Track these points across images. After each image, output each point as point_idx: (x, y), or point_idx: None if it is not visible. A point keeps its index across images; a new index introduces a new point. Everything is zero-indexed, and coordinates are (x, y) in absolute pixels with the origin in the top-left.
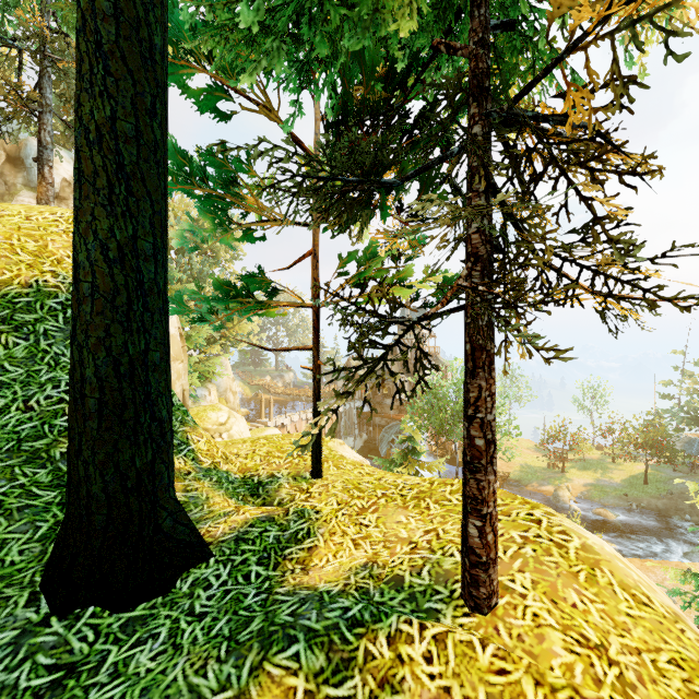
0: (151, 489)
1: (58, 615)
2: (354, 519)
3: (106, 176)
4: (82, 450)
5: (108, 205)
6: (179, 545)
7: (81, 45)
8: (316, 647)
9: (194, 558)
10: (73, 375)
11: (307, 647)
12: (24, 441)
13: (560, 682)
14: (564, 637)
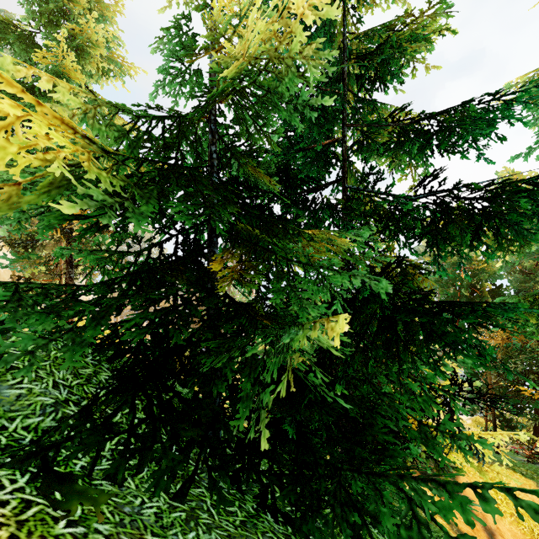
0: None
1: None
2: None
3: None
4: None
5: None
6: None
7: None
8: None
9: None
10: None
11: None
12: None
13: None
14: None
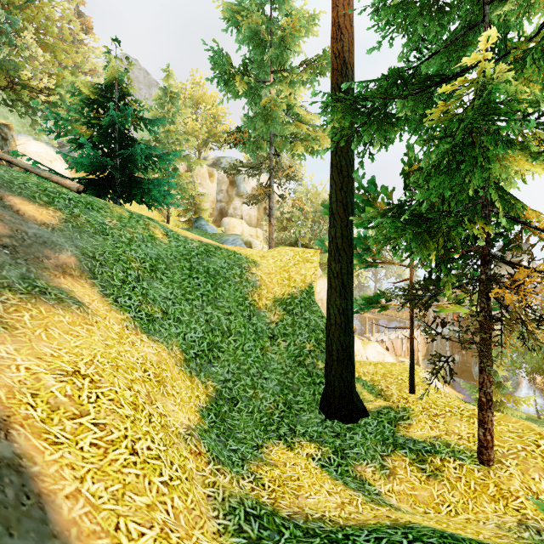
0: (351, 387)
1: (328, 419)
2: (431, 418)
3: (339, 287)
4: (332, 371)
5: (339, 296)
6: (358, 408)
7: (331, 246)
8: (412, 453)
9: (363, 414)
10: (328, 347)
11: (409, 452)
12: (296, 357)
13: (505, 488)
14: (519, 483)
